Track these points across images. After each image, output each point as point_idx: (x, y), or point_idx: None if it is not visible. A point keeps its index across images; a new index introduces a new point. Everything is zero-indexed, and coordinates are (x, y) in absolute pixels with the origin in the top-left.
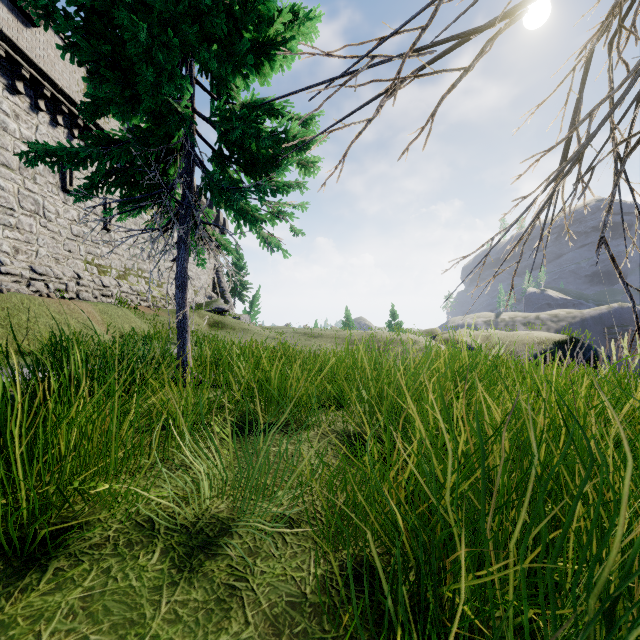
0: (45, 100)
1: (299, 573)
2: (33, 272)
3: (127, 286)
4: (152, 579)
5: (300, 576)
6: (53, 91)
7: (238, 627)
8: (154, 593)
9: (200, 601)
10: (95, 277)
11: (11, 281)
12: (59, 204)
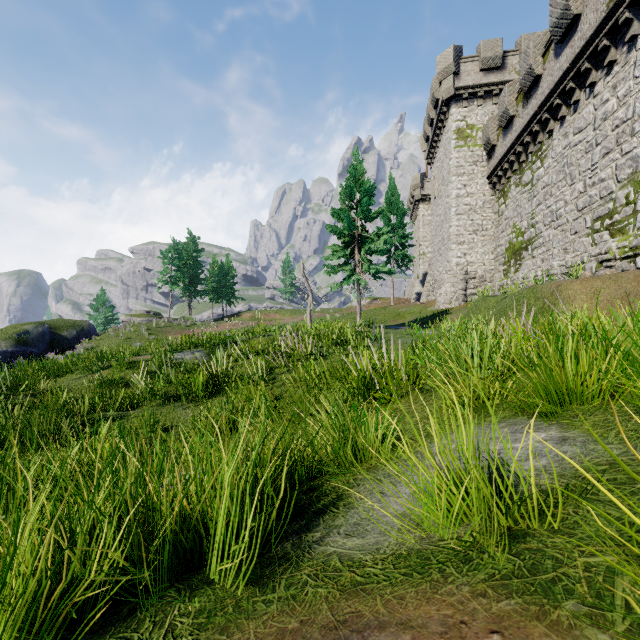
0: None
1: None
2: None
3: None
4: None
5: None
6: None
7: None
8: None
9: None
10: None
11: None
12: None
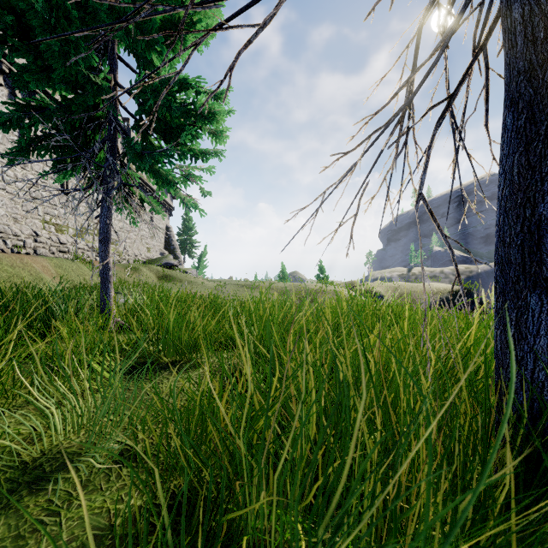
0: (4, 75)
1: (118, 505)
2: None
3: (83, 243)
4: None
5: (117, 508)
6: (11, 67)
7: None
8: None
9: None
10: (53, 235)
11: None
12: (17, 169)
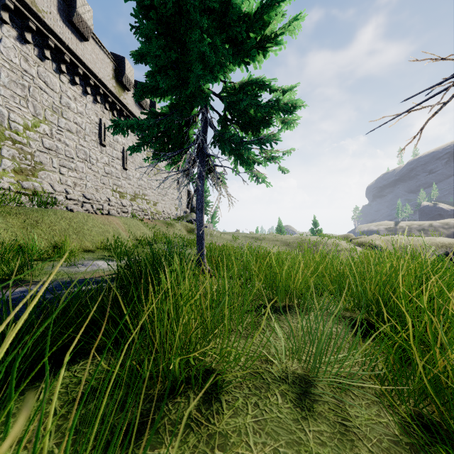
0: (90, 87)
1: (381, 419)
2: (84, 198)
3: (136, 205)
4: (288, 413)
5: (383, 421)
6: (95, 81)
7: (366, 453)
8: (296, 423)
9: (329, 432)
10: (118, 200)
11: (73, 204)
12: (98, 153)
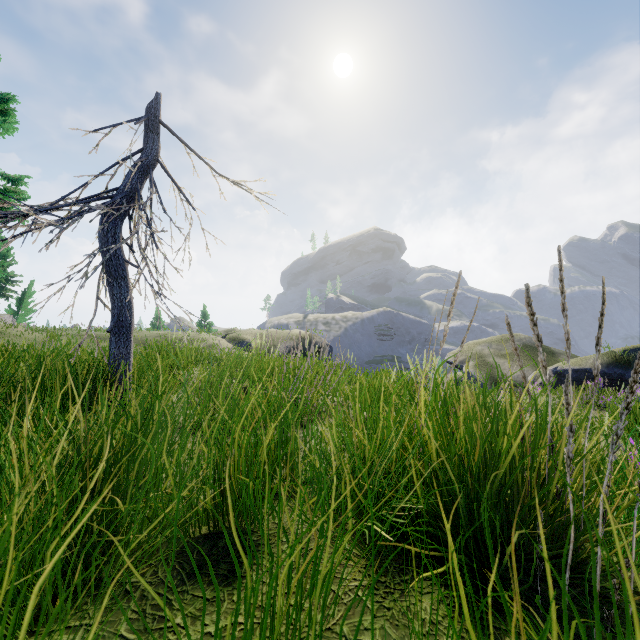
0: None
1: None
2: None
3: None
4: None
5: None
6: None
7: None
8: None
9: None
10: None
11: None
12: None
